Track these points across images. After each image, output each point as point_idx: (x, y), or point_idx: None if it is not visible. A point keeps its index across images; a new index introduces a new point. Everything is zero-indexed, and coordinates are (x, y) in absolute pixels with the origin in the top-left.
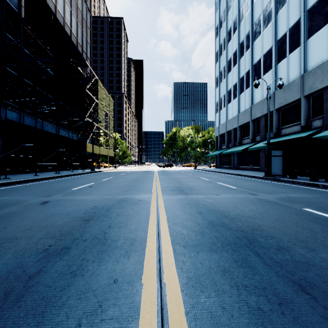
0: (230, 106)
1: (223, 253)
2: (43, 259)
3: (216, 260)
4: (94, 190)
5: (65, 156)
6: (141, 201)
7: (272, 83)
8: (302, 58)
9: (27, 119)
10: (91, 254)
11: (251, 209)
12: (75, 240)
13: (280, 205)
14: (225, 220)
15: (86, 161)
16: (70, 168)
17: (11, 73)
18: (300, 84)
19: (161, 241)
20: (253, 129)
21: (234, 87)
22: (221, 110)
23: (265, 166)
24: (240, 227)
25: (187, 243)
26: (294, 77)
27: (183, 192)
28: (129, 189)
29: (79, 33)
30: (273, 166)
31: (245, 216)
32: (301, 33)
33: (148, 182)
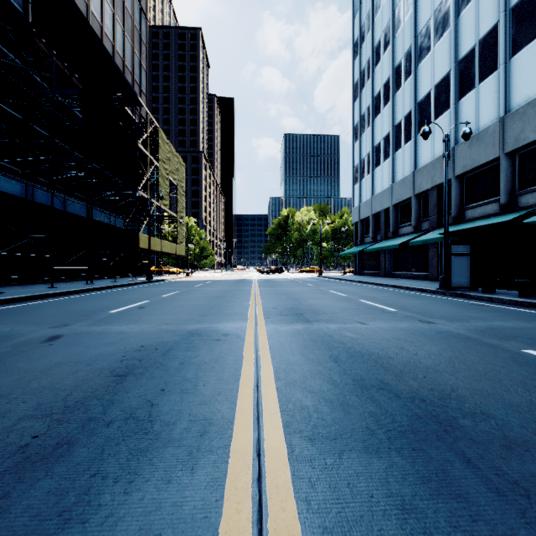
0: (378, 173)
1: (393, 458)
2: (9, 472)
3: (381, 477)
4: (146, 315)
5: (103, 254)
6: (227, 335)
7: (450, 132)
8: (502, 89)
9: (38, 193)
10: (116, 461)
11: (430, 352)
12: (88, 423)
13: (481, 343)
14: (386, 376)
15: (140, 263)
16: (112, 276)
17: (11, 114)
18: (498, 134)
19: (262, 424)
20: (418, 210)
21: (386, 140)
22: (363, 179)
23: (438, 271)
24: (417, 391)
25: (316, 430)
26: (488, 121)
27: (303, 319)
28: (207, 313)
29: (128, 51)
30: (455, 272)
31: (422, 367)
32: (500, 47)
33: (241, 299)
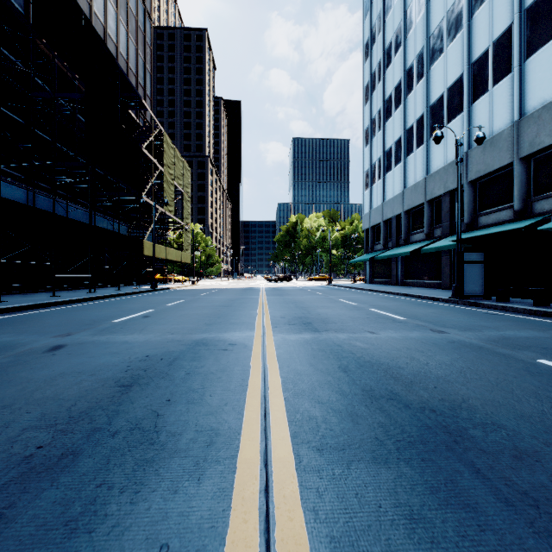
0: (389, 178)
1: (402, 469)
2: (14, 483)
3: (390, 487)
4: (151, 324)
5: (107, 262)
6: (234, 344)
7: (464, 136)
8: (516, 92)
9: (40, 199)
10: (121, 471)
11: (441, 361)
12: (93, 434)
13: (493, 353)
14: (396, 386)
15: (144, 271)
16: (116, 284)
17: (12, 118)
18: (512, 138)
19: (270, 435)
20: (430, 216)
21: (397, 144)
22: (374, 184)
23: (451, 280)
24: (427, 401)
25: (324, 440)
26: (502, 125)
27: (311, 328)
28: (214, 322)
29: (132, 53)
30: (468, 280)
31: (433, 377)
32: (515, 49)
33: (248, 308)
